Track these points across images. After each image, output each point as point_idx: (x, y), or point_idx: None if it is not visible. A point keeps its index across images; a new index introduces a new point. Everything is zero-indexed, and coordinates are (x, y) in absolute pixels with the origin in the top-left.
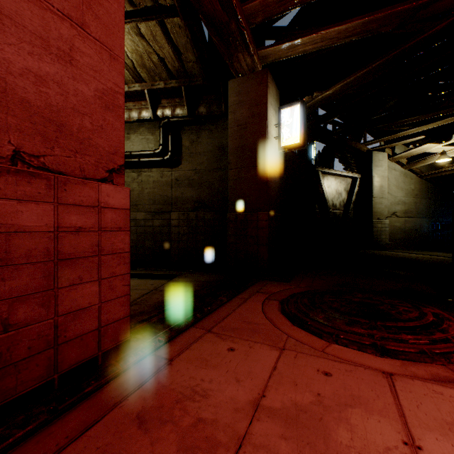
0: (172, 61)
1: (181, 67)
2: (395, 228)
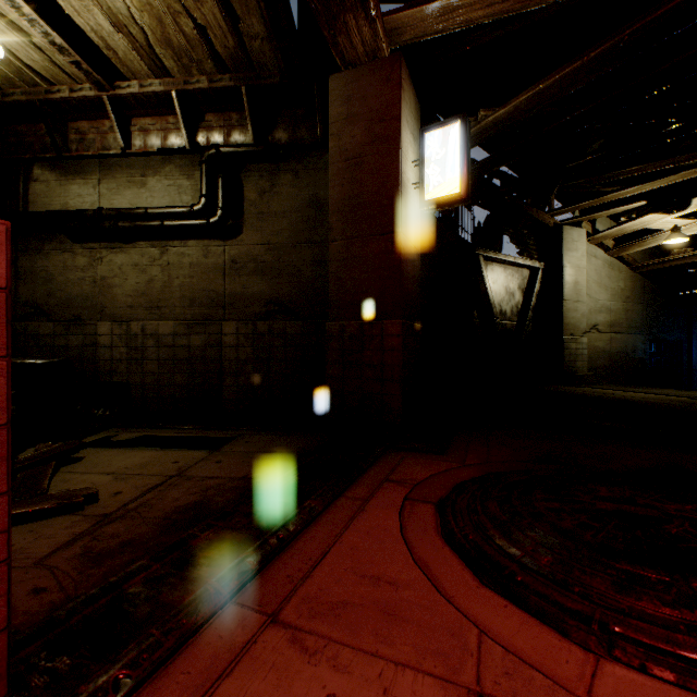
0: (222, 34)
1: (240, 48)
2: (596, 351)
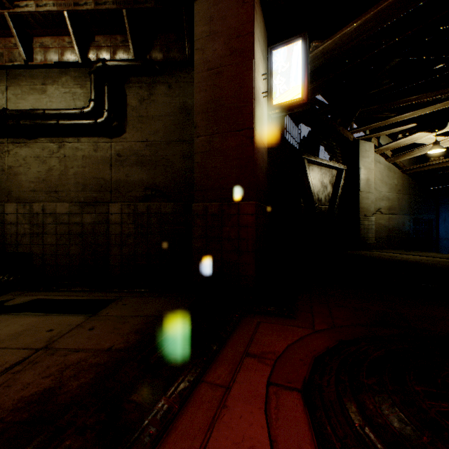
0: None
1: None
2: (380, 226)
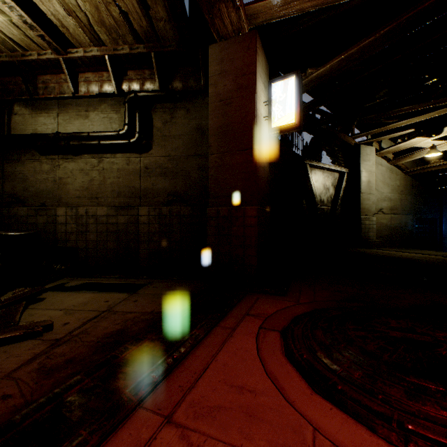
0: (138, 17)
1: (150, 27)
2: (381, 225)
